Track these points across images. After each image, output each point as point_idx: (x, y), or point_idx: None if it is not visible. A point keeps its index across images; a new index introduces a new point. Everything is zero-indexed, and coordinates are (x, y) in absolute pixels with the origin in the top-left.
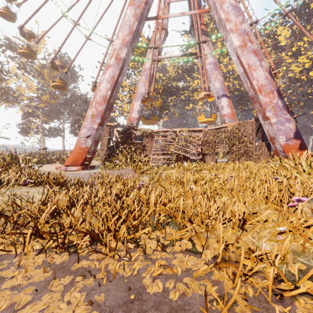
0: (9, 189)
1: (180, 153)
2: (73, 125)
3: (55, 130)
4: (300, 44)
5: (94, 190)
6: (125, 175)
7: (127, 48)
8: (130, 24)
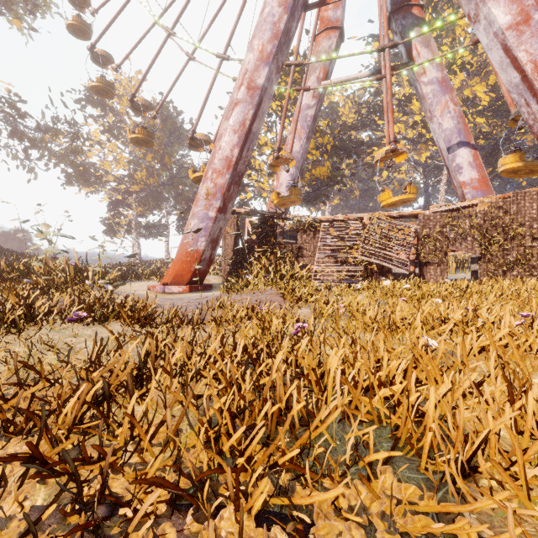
0: (40, 330)
1: (373, 261)
2: (181, 218)
3: (156, 227)
4: None
5: (204, 334)
6: (265, 305)
7: (269, 66)
8: (274, 21)
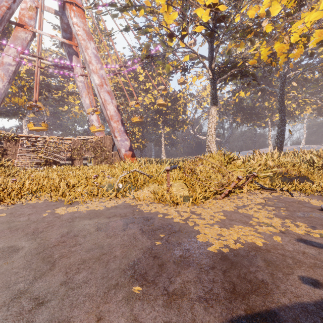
0: None
1: (50, 158)
2: None
3: None
4: (150, 84)
5: None
6: None
7: None
8: None
